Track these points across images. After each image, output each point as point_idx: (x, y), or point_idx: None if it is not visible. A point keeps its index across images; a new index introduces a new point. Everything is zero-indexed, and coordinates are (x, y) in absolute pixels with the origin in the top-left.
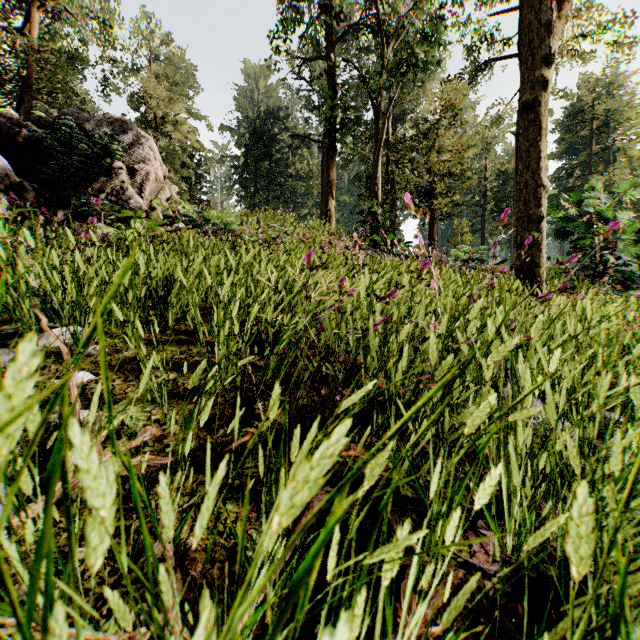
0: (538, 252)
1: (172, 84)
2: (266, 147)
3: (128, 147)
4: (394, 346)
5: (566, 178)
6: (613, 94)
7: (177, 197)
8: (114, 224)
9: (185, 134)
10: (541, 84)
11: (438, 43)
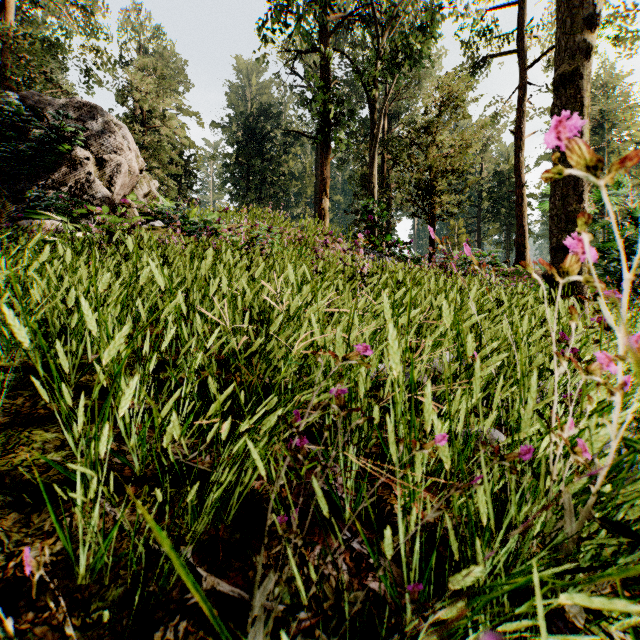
0: None
1: (159, 77)
2: (258, 145)
3: (98, 135)
4: (481, 500)
5: None
6: (607, 95)
7: (157, 193)
8: (77, 221)
9: (173, 129)
10: (583, 52)
11: (436, 37)
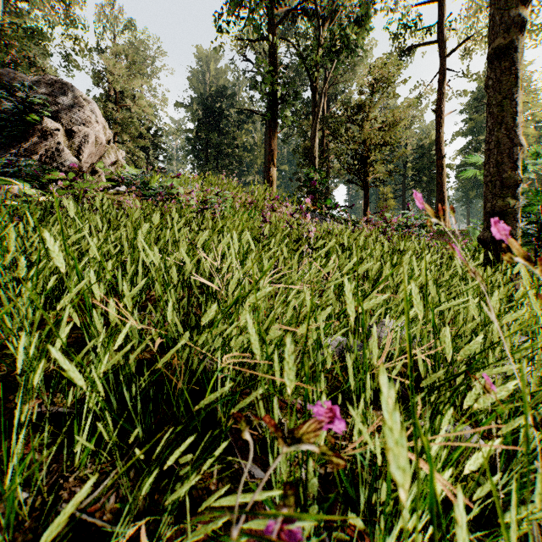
0: (514, 222)
1: (130, 62)
2: (216, 121)
3: (68, 109)
4: None
5: (474, 152)
6: None
7: (123, 161)
8: (46, 186)
9: (142, 107)
10: (518, 26)
11: (368, 29)
